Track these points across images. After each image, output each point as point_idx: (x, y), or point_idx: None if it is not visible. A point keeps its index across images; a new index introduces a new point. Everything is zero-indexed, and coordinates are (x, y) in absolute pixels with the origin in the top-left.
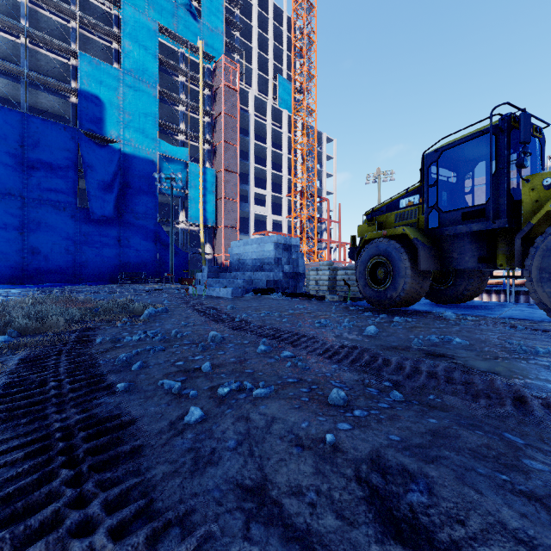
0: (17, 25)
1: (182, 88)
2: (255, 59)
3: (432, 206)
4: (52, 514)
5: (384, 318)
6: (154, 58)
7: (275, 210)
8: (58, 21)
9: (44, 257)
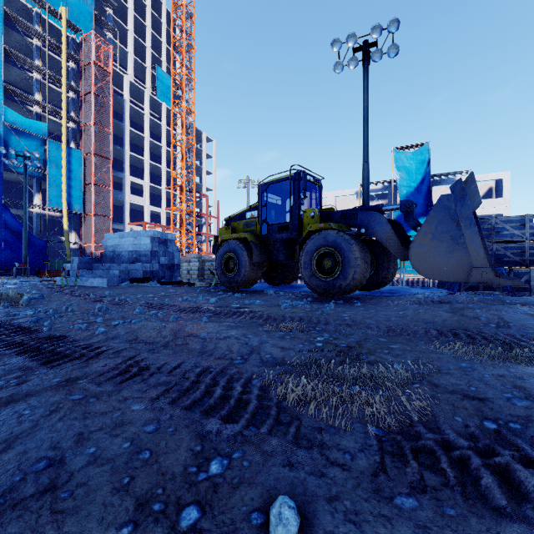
0: None
1: (37, 52)
2: (131, 43)
3: (264, 220)
4: (52, 350)
5: (229, 295)
6: None
7: (153, 201)
8: None
9: None
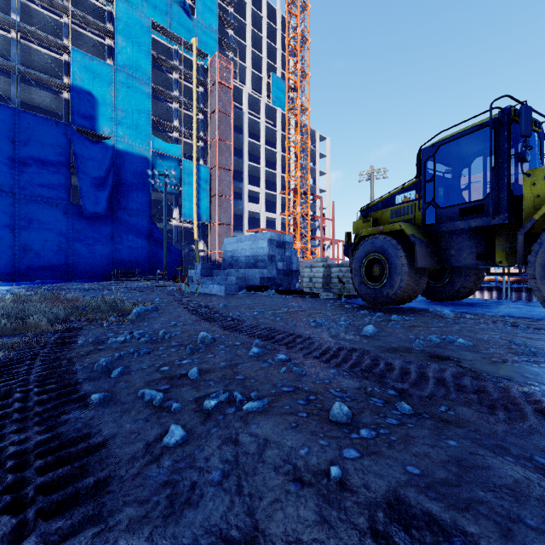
0: (8, 19)
1: (175, 85)
2: (249, 57)
3: (429, 201)
4: None
5: (381, 317)
6: (147, 55)
7: (268, 207)
8: (50, 16)
9: (35, 254)
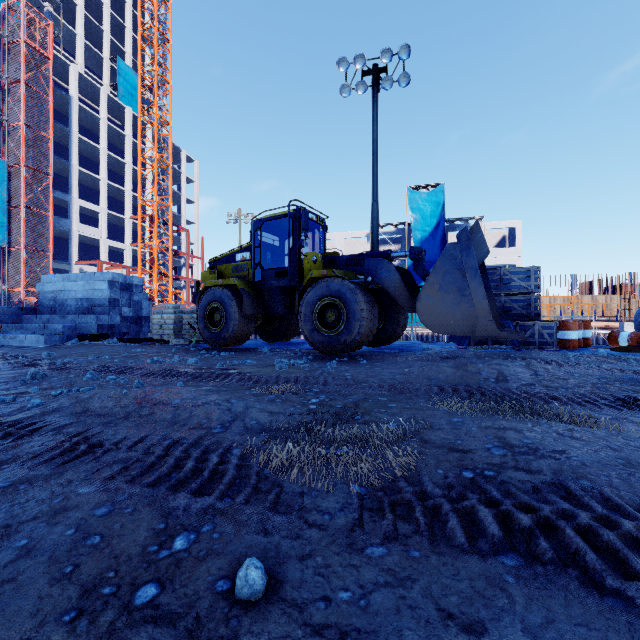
0: None
1: None
2: (80, 22)
3: (258, 263)
4: None
5: (214, 354)
6: None
7: (113, 233)
8: None
9: None
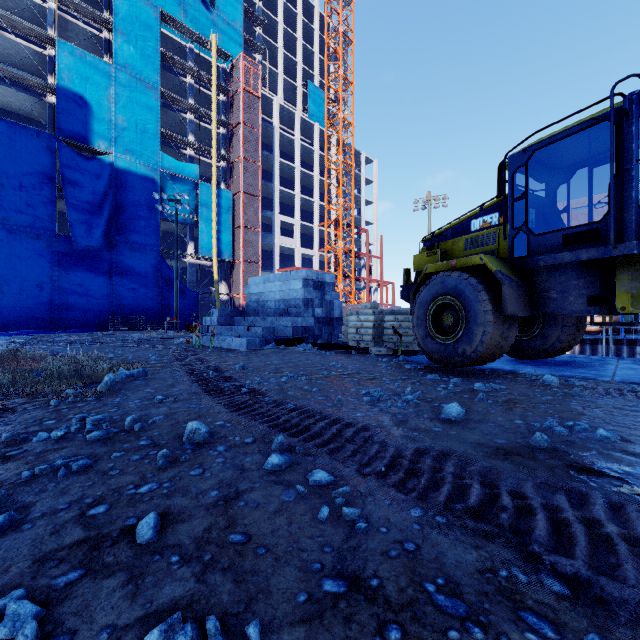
0: None
1: (190, 91)
2: (281, 62)
3: (519, 226)
4: None
5: (459, 385)
6: (155, 53)
7: (304, 242)
8: None
9: (10, 298)
